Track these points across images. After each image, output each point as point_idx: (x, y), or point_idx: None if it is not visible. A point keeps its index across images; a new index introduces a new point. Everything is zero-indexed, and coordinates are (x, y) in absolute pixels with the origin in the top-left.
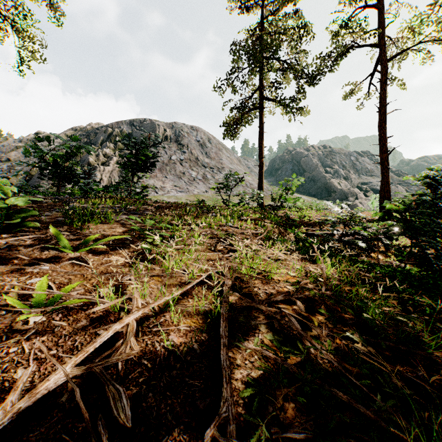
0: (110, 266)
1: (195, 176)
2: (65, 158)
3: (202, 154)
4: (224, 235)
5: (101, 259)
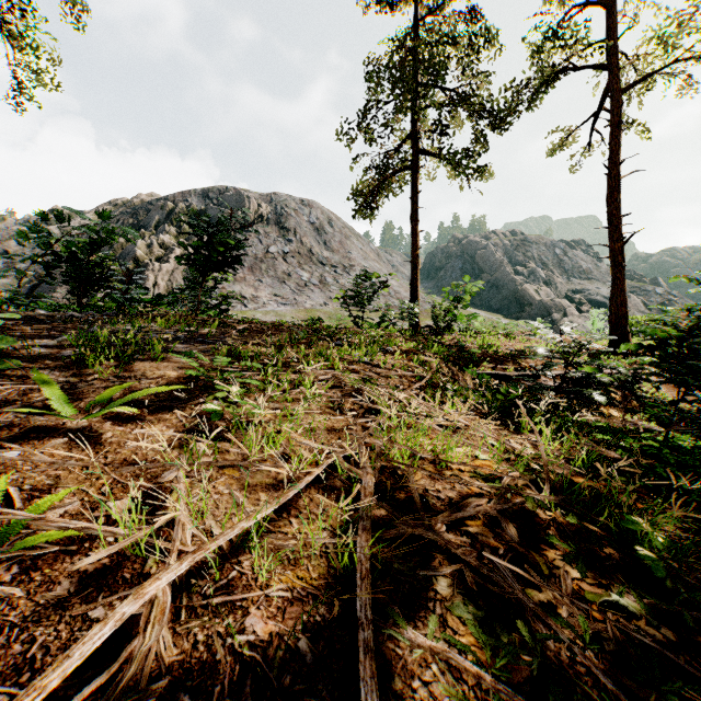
0: (133, 456)
1: (307, 279)
2: (87, 248)
3: (319, 244)
4: (356, 381)
5: (129, 432)
